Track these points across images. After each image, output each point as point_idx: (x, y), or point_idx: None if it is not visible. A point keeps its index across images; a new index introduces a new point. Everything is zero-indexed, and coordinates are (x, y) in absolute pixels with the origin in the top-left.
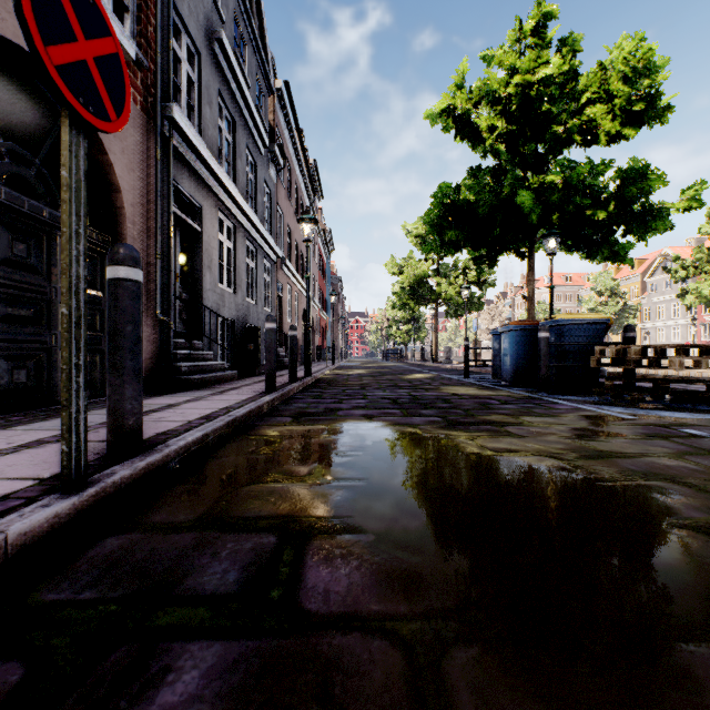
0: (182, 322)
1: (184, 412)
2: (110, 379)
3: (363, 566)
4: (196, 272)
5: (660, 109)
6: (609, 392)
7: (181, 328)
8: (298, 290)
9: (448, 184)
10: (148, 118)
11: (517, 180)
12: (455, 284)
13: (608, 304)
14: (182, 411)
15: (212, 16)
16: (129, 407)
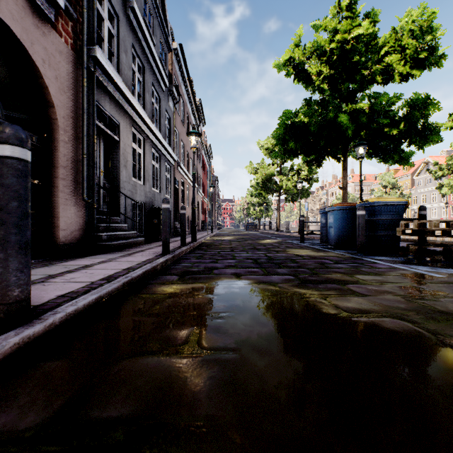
0: (105, 204)
1: (93, 272)
2: None
3: None
4: (116, 169)
5: (437, 57)
6: (413, 254)
7: (104, 208)
8: (189, 183)
9: (290, 111)
10: (77, 55)
11: (337, 107)
12: (292, 180)
13: (390, 193)
14: (92, 271)
15: None
16: (13, 279)
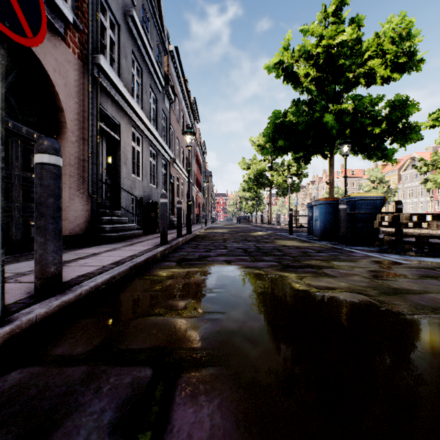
0: (107, 198)
1: (102, 259)
2: (36, 238)
3: (223, 404)
4: (117, 166)
5: (416, 61)
6: (388, 244)
7: (106, 203)
8: (184, 179)
9: (279, 111)
10: (83, 64)
11: (323, 108)
12: (282, 175)
13: (378, 188)
14: (101, 258)
15: (127, 1)
16: (50, 259)
